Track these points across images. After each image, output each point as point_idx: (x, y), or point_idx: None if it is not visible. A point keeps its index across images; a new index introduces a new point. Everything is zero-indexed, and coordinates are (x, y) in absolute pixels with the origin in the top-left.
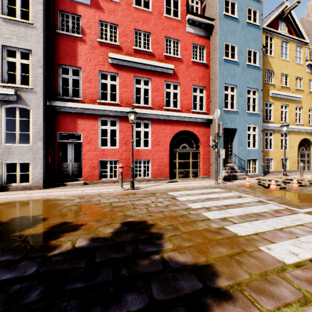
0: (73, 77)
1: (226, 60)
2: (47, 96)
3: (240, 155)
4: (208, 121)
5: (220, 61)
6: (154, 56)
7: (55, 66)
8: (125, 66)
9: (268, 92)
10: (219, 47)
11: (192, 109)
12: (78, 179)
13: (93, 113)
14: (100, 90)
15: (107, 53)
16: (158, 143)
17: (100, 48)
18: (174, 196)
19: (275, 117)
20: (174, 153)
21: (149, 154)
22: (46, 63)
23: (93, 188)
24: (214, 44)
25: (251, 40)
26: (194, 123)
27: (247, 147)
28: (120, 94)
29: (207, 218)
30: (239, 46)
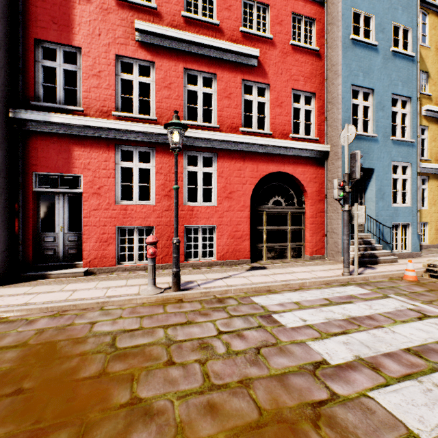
0: (66, 66)
1: (355, 42)
2: (7, 99)
3: (380, 218)
4: (321, 156)
5: (345, 42)
6: (222, 33)
7: (28, 43)
8: (166, 49)
9: (420, 108)
10: (342, 17)
11: (291, 133)
12: (76, 263)
13: (105, 136)
14: (119, 93)
15: (133, 22)
16: (229, 194)
17: (119, 11)
18: (269, 309)
19: (431, 151)
20: (258, 213)
21: (214, 215)
22: (6, 32)
23: (98, 285)
24: (332, 14)
25: (399, 7)
26: (296, 159)
27: (393, 204)
28: (158, 102)
29: (408, 435)
30: (379, 17)
